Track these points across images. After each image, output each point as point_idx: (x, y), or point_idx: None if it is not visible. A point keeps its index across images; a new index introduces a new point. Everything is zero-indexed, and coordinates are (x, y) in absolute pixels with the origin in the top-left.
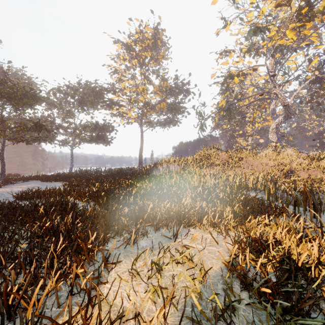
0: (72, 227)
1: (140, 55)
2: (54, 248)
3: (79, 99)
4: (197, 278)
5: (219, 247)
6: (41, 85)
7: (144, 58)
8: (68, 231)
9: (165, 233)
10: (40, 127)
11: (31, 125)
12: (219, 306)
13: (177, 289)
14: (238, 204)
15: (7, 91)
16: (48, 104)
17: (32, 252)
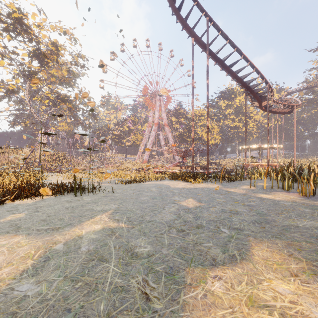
0: None
1: None
2: None
3: None
4: None
5: None
6: None
7: None
8: None
9: None
10: None
11: None
12: None
13: None
14: None
15: None
16: None
17: None
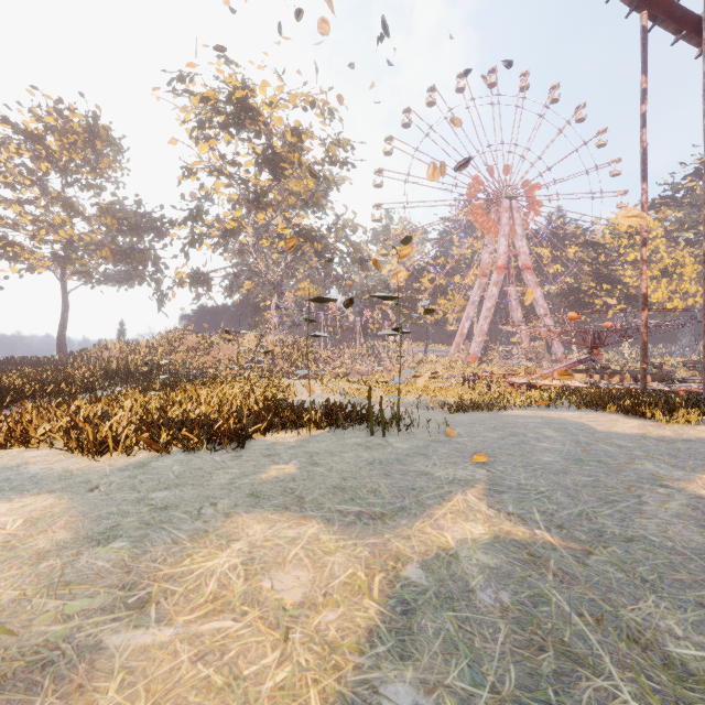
0: None
1: (59, 152)
2: None
3: None
4: None
5: None
6: None
7: (69, 160)
8: None
9: None
10: None
11: None
12: None
13: None
14: None
15: None
16: None
17: None
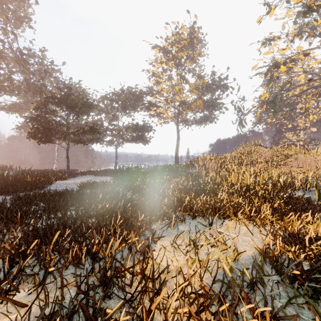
0: (125, 209)
1: (176, 56)
2: (115, 222)
3: (123, 103)
4: (229, 257)
5: (254, 238)
6: (92, 94)
7: (181, 58)
8: (122, 212)
9: (201, 222)
10: (94, 130)
11: (87, 129)
12: (248, 277)
13: (211, 263)
14: (279, 202)
15: (71, 103)
16: (98, 110)
17: (102, 222)
